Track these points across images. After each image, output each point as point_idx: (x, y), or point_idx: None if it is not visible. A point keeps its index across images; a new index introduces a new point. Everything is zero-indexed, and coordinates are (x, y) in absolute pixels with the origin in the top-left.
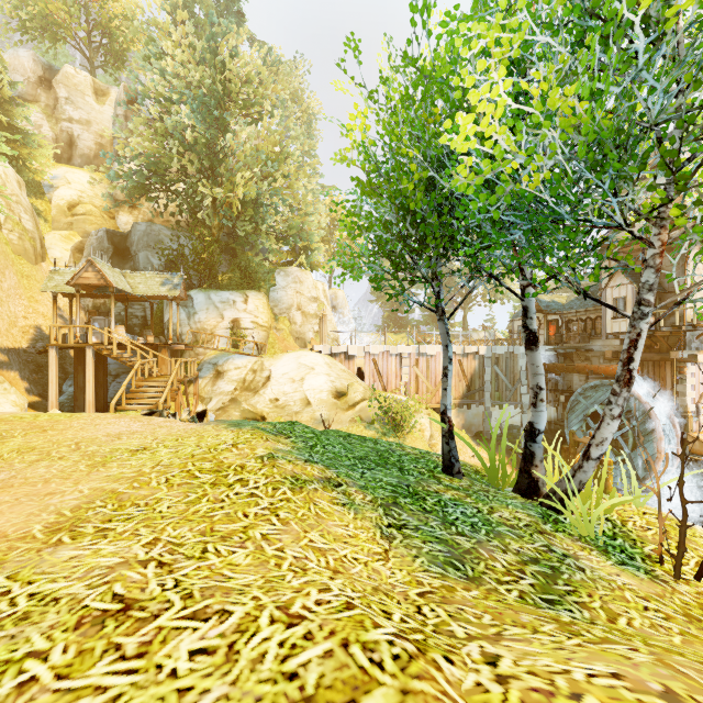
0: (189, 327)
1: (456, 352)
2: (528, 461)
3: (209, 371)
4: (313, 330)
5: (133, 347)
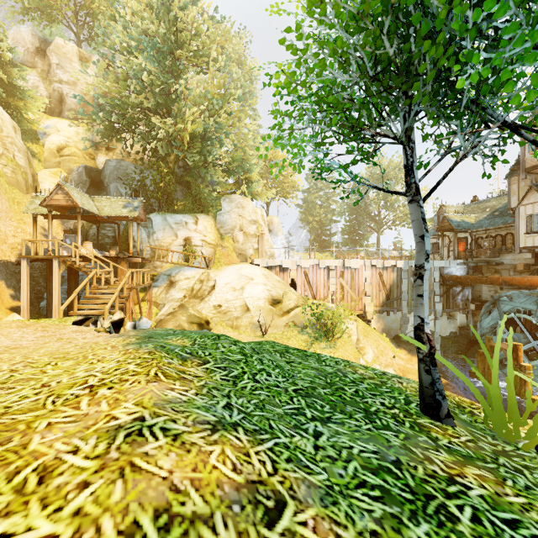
0: (149, 245)
1: (377, 265)
2: None
3: (164, 281)
4: (253, 247)
5: (93, 259)
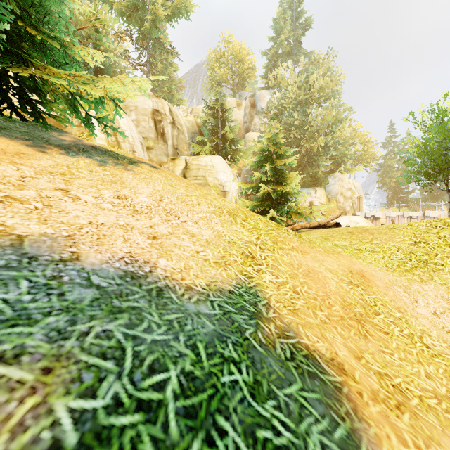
0: None
1: None
2: None
3: None
4: (349, 205)
5: None
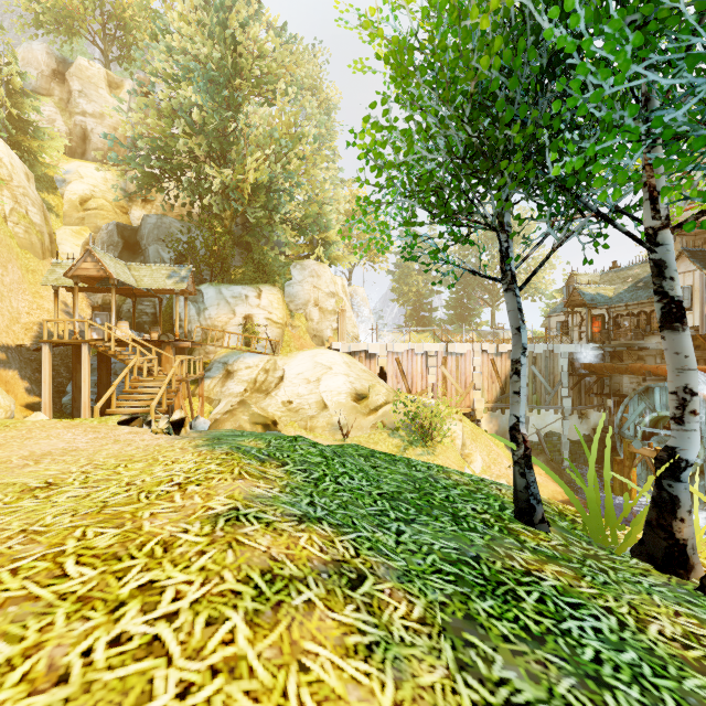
0: (199, 324)
1: (488, 350)
2: (667, 511)
3: (218, 371)
4: (331, 327)
5: (132, 344)
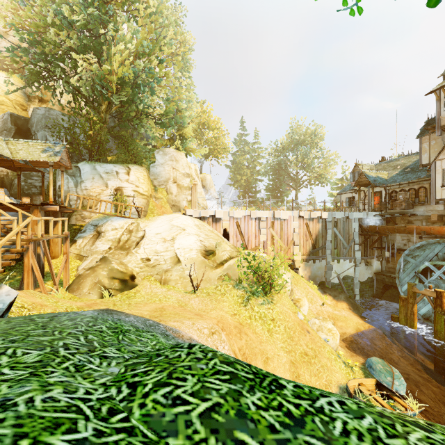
0: (76, 194)
1: (304, 216)
2: None
3: (90, 232)
4: (186, 199)
5: None
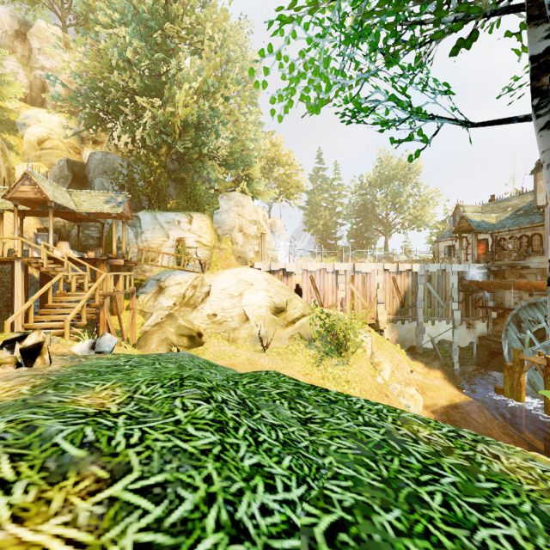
0: (136, 246)
1: (390, 269)
2: None
3: (152, 287)
4: (254, 250)
5: (64, 260)
